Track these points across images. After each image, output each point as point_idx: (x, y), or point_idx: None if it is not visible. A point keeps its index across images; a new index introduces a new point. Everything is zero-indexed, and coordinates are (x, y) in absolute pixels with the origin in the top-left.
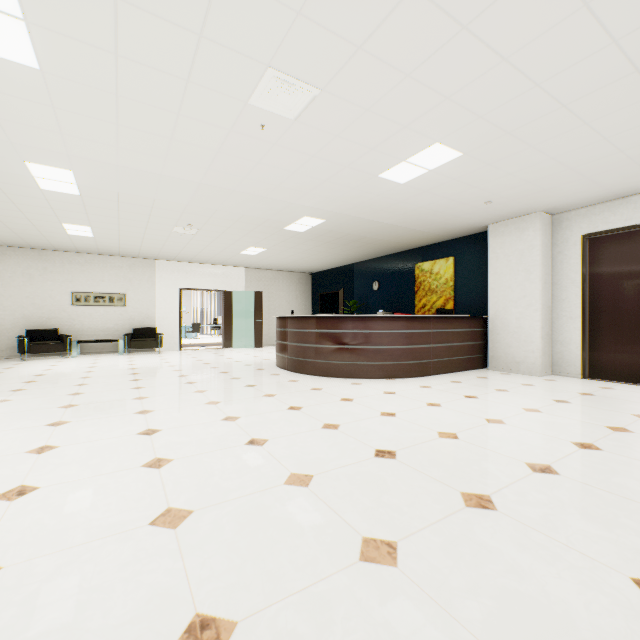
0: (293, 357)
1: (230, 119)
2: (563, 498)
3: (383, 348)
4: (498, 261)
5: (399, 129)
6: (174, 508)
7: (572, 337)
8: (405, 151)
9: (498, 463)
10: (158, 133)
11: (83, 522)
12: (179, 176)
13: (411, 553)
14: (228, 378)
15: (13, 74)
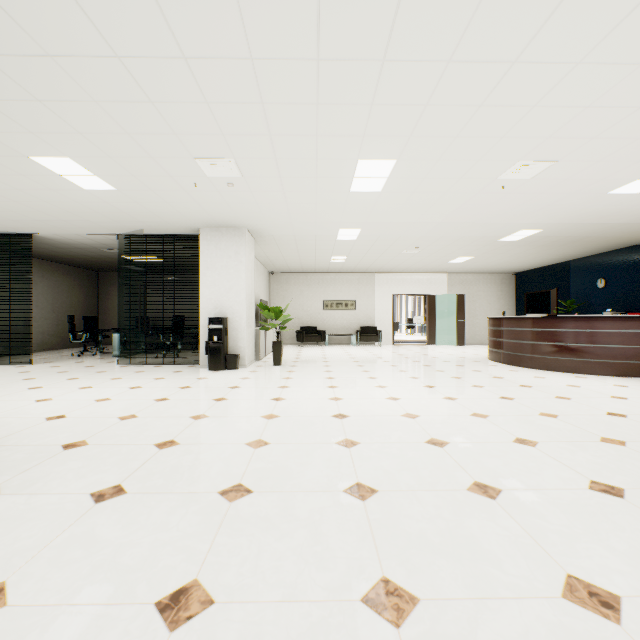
0: (509, 352)
1: (479, 188)
2: None
3: (612, 347)
4: None
5: (630, 164)
6: (477, 413)
7: None
8: (638, 174)
9: None
10: (426, 203)
11: (436, 410)
12: (426, 221)
13: (635, 445)
14: (453, 365)
15: (366, 196)
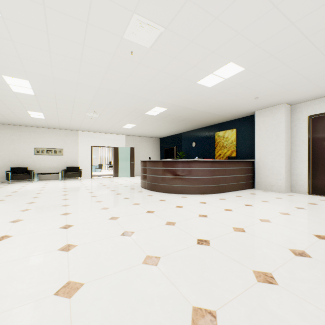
0: (150, 182)
1: (113, 48)
2: (319, 275)
3: (199, 177)
4: (261, 130)
5: (209, 53)
6: (72, 281)
7: (302, 172)
8: (212, 67)
9: (272, 249)
10: (73, 57)
11: (12, 292)
12: (87, 83)
13: (226, 321)
14: (115, 194)
15: None
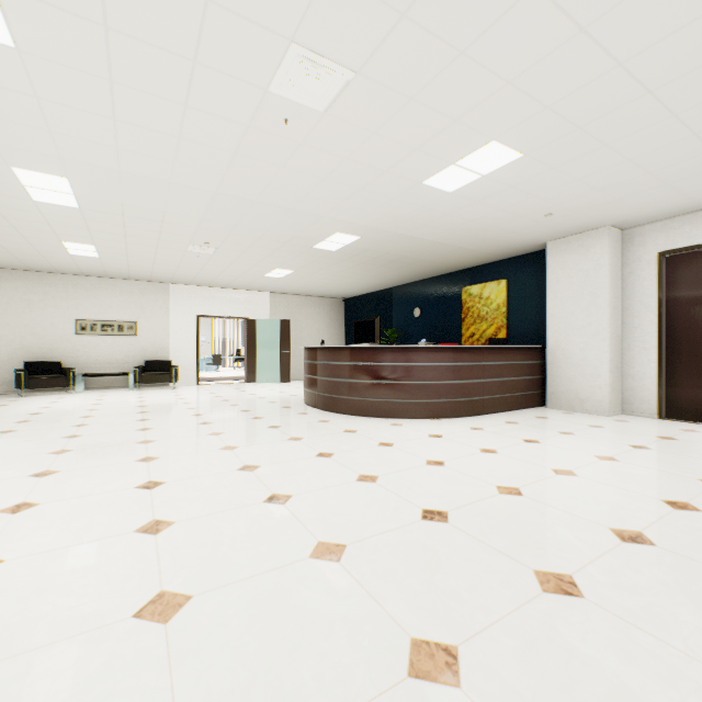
0: (323, 393)
1: (247, 112)
2: (667, 580)
3: (427, 383)
4: (559, 283)
5: (449, 123)
6: (168, 592)
7: (646, 371)
8: (455, 152)
9: (576, 529)
10: (163, 130)
11: (49, 612)
12: (191, 184)
13: (477, 665)
14: (249, 418)
15: None
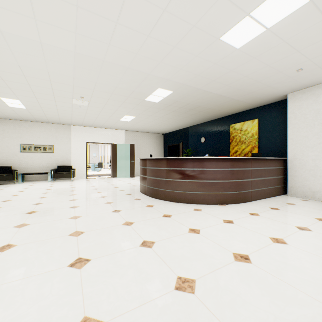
0: (150, 186)
1: None
2: None
3: (216, 182)
4: (296, 119)
5: None
6: None
7: None
8: None
9: None
10: None
11: None
12: (56, 44)
13: None
14: (103, 202)
15: None
